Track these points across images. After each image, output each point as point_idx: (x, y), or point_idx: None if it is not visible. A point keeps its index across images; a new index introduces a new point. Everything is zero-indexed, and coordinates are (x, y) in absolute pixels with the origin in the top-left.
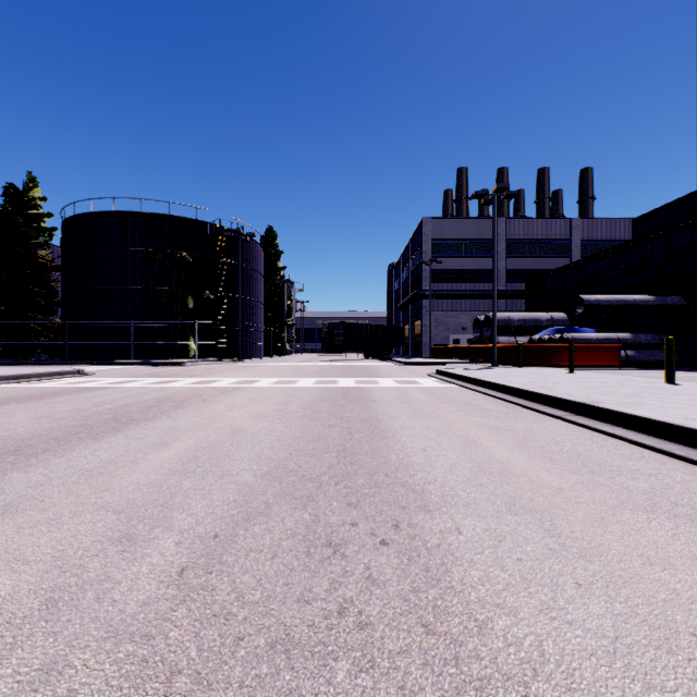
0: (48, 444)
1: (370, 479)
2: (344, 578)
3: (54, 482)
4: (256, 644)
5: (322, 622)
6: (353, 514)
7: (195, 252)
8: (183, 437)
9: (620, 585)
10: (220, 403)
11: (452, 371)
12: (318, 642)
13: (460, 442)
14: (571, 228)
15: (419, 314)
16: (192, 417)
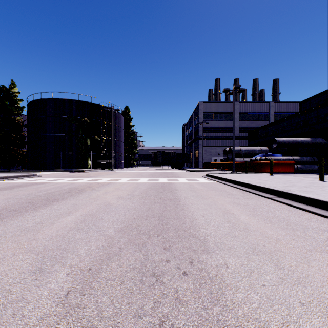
0: (9, 213)
1: (176, 233)
2: (162, 299)
3: (7, 235)
4: None
5: None
6: (167, 255)
7: (91, 118)
8: (79, 209)
9: (326, 304)
10: (100, 191)
11: (214, 175)
12: None
13: (221, 212)
14: (269, 106)
15: (197, 147)
16: (85, 198)
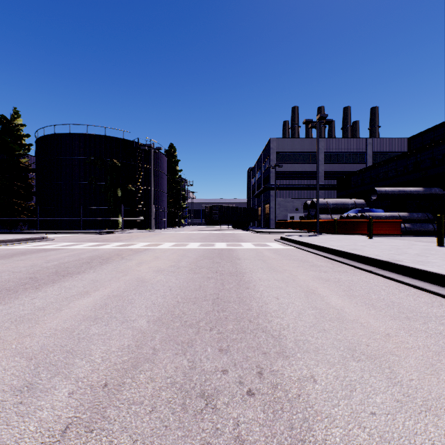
0: None
1: (238, 325)
2: (215, 439)
3: None
4: None
5: None
6: (224, 360)
7: (122, 159)
8: (101, 287)
9: None
10: (133, 260)
11: (291, 238)
12: None
13: (303, 292)
14: (366, 144)
15: (268, 200)
16: (111, 271)
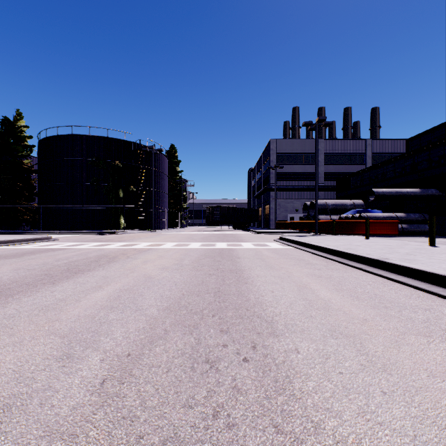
0: (21, 288)
1: (236, 312)
2: (217, 388)
3: (22, 315)
4: (152, 441)
5: (201, 423)
6: (224, 338)
7: (124, 161)
8: (112, 282)
9: (413, 393)
10: (138, 259)
11: (290, 238)
12: (197, 439)
13: (296, 286)
14: (365, 145)
15: (268, 201)
16: (119, 269)
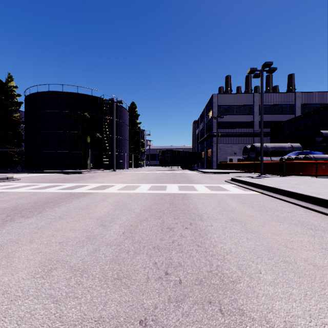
0: None
1: None
2: None
3: None
4: None
5: None
6: None
7: (91, 112)
8: None
9: None
10: (45, 219)
11: (246, 180)
12: None
13: None
14: (295, 97)
15: (210, 145)
16: None
